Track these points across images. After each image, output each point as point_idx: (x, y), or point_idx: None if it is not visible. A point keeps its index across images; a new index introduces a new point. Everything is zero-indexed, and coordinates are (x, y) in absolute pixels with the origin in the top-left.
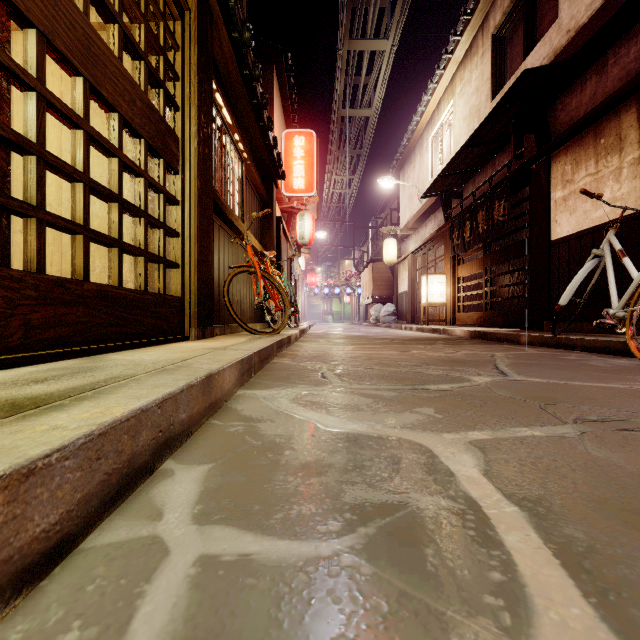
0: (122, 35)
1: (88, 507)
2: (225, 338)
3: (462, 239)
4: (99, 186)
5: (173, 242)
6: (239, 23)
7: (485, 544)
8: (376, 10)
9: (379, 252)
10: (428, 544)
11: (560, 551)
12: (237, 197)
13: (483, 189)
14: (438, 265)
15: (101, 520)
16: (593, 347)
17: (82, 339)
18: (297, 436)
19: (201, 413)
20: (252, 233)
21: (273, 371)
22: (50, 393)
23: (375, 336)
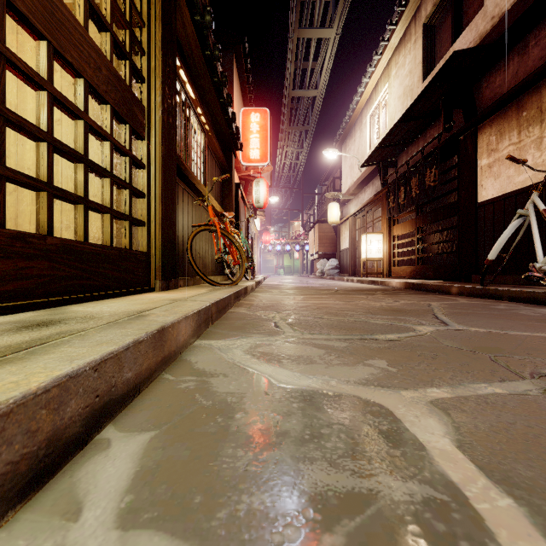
0: (87, 6)
1: None
2: (187, 289)
3: (397, 202)
4: (63, 146)
5: (139, 202)
6: (200, 6)
7: None
8: (322, 3)
9: (324, 214)
10: None
11: None
12: (200, 164)
13: (415, 159)
14: (375, 225)
15: (0, 523)
16: (519, 297)
17: (45, 291)
18: (250, 394)
19: (152, 368)
20: (213, 197)
21: (230, 320)
22: None
23: (321, 287)
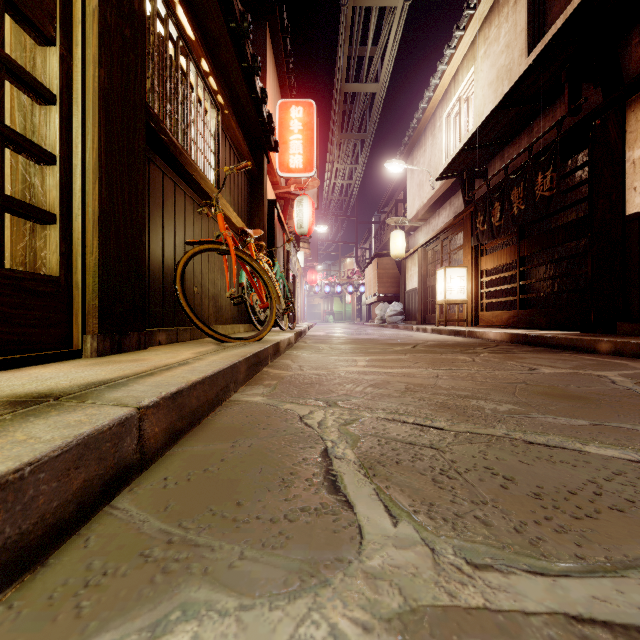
0: None
1: None
2: (161, 351)
3: (489, 224)
4: None
5: (44, 173)
6: None
7: None
8: None
9: (383, 248)
10: None
11: None
12: (209, 154)
13: (515, 164)
14: (451, 259)
15: None
16: None
17: None
18: None
19: None
20: (235, 210)
21: (210, 442)
22: None
23: (388, 340)
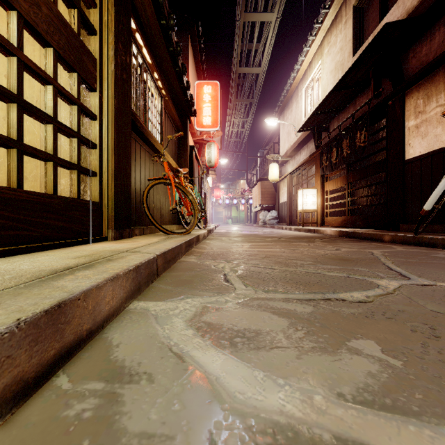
0: None
1: None
2: (141, 238)
3: (330, 162)
4: None
5: (91, 153)
6: None
7: None
8: None
9: (265, 174)
10: None
11: None
12: (157, 125)
13: (346, 124)
14: (309, 182)
15: None
16: None
17: None
18: (181, 441)
19: (27, 377)
20: (170, 155)
21: (178, 272)
22: None
23: (265, 235)
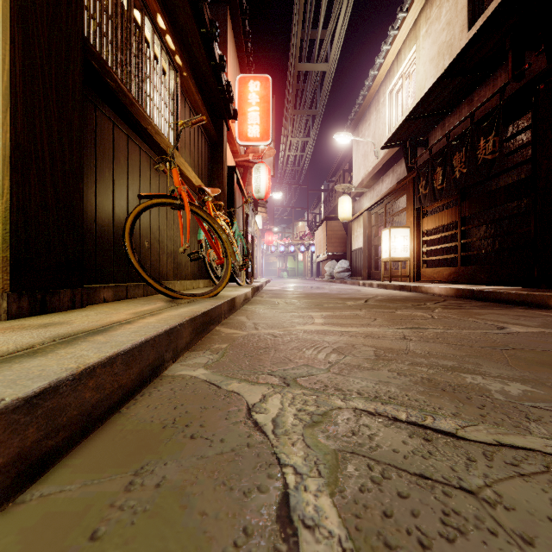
0: None
1: None
2: (96, 310)
3: (431, 188)
4: None
5: None
6: None
7: None
8: None
9: (331, 212)
10: None
11: None
12: (167, 113)
13: (456, 132)
14: (393, 222)
15: None
16: None
17: None
18: None
19: None
20: (195, 172)
21: (97, 472)
22: None
23: (339, 294)
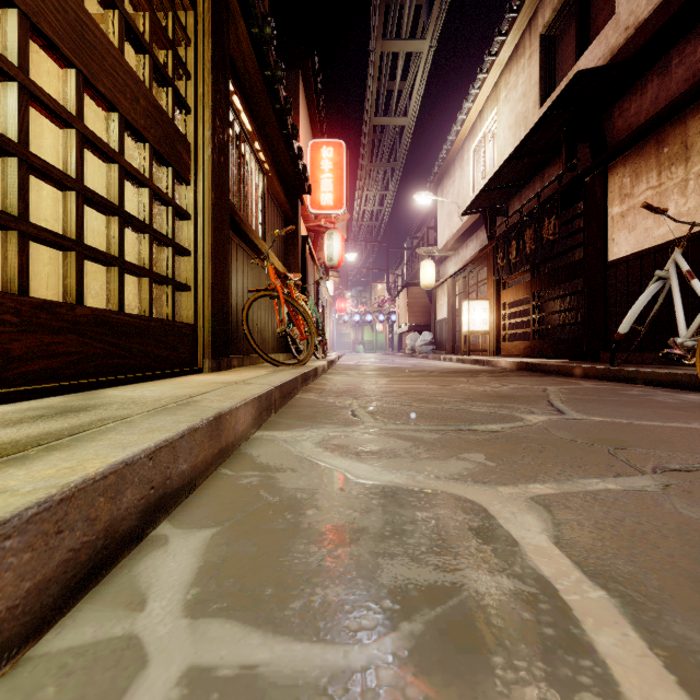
0: (123, 23)
1: (43, 598)
2: (243, 370)
3: (507, 260)
4: (95, 195)
5: (184, 262)
6: (259, 17)
7: (571, 649)
8: (412, 7)
9: (415, 275)
10: (494, 649)
11: (673, 661)
12: (258, 213)
13: (531, 205)
14: (480, 289)
15: (64, 612)
16: (657, 380)
17: (74, 372)
18: (322, 490)
19: (208, 461)
20: (275, 253)
21: (297, 408)
22: (16, 440)
23: (411, 368)
